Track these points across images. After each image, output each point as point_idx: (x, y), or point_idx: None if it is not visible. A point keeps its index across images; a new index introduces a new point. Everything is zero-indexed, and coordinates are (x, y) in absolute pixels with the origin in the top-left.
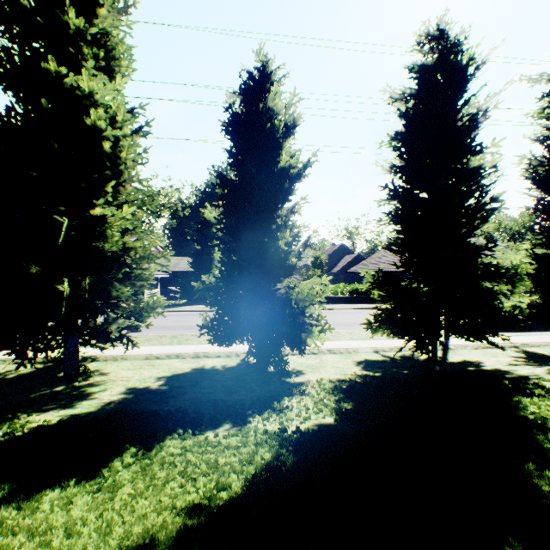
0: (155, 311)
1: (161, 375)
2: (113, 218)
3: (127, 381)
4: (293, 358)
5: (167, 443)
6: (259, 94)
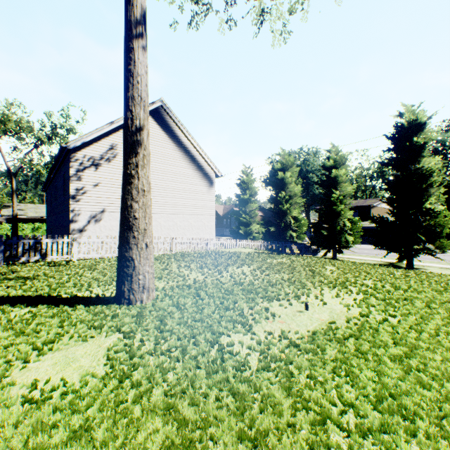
0: None
1: None
2: (433, 209)
3: (439, 272)
4: None
5: None
6: None
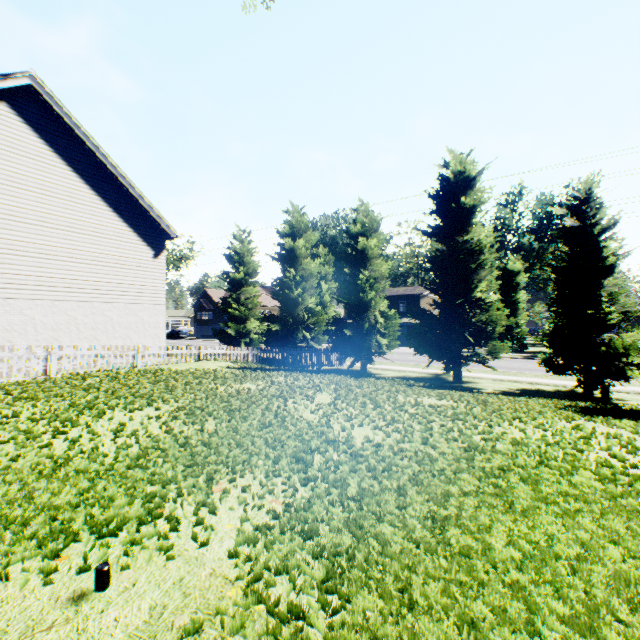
0: (506, 350)
1: (510, 388)
2: (485, 299)
3: (491, 387)
4: (617, 394)
5: (543, 398)
6: (585, 208)
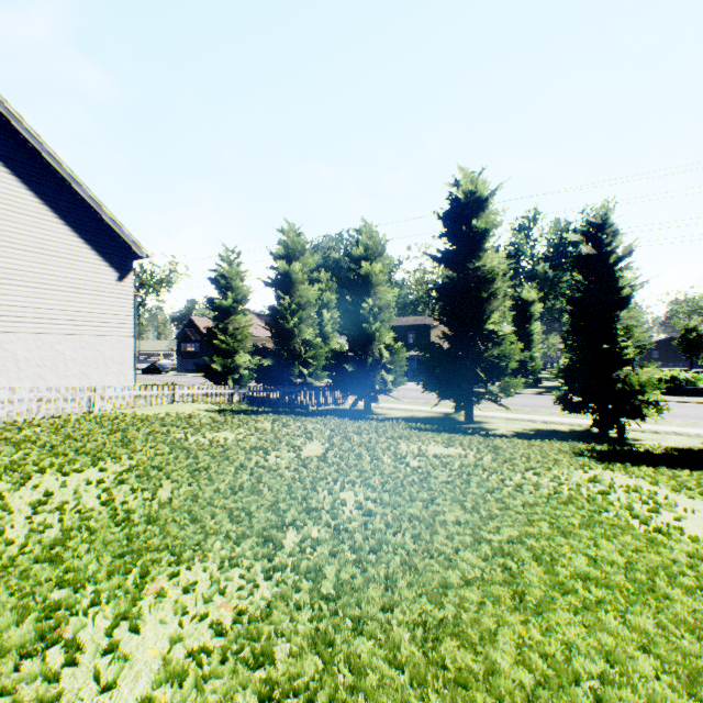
0: (520, 387)
1: (524, 428)
2: (498, 331)
3: (505, 427)
4: (632, 433)
5: (558, 441)
6: (600, 235)
